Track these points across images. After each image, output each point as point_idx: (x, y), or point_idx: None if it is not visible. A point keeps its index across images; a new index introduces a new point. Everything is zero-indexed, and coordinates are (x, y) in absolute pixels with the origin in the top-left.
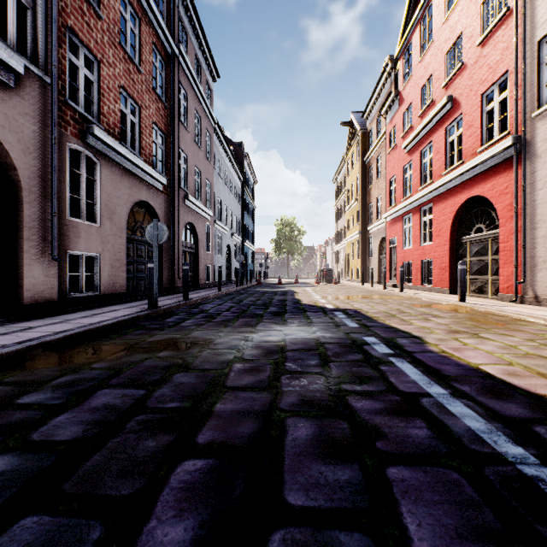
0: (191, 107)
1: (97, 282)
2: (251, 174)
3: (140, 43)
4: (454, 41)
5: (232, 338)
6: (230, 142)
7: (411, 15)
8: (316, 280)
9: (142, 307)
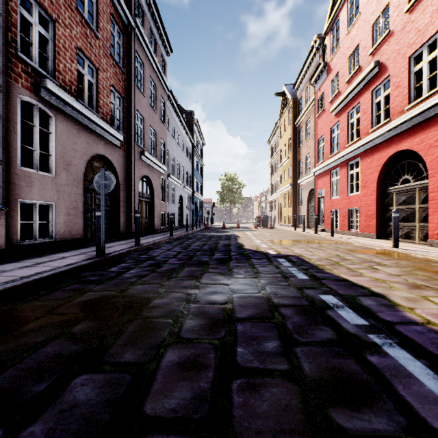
0: (147, 75)
1: (52, 229)
2: (200, 137)
3: (98, 11)
4: (381, 12)
5: (172, 296)
6: (182, 110)
7: None
8: (255, 225)
9: (92, 254)
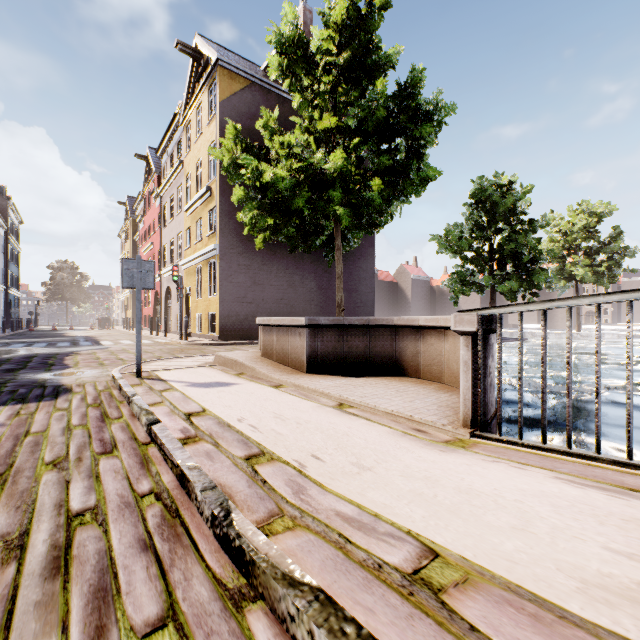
0: None
1: None
2: (17, 217)
3: None
4: (154, 218)
5: (37, 339)
6: None
7: (148, 180)
8: (91, 327)
9: None
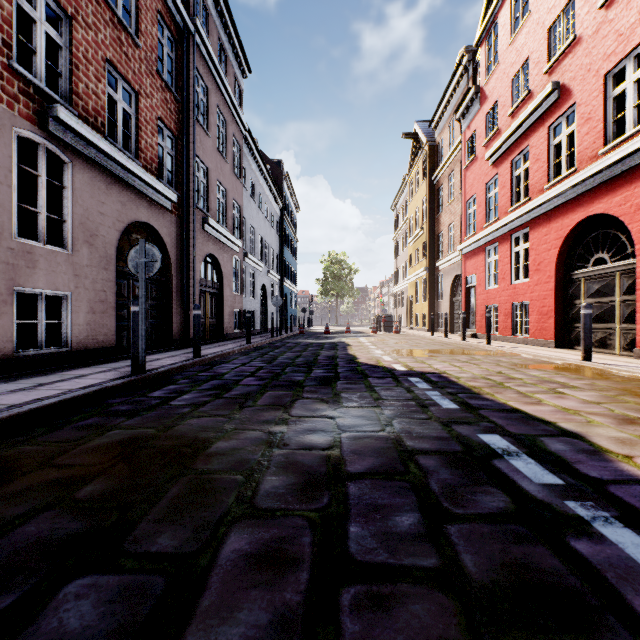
0: (213, 105)
1: (68, 333)
2: (292, 200)
3: (138, 6)
4: (562, 8)
5: (244, 436)
6: (266, 159)
7: None
8: (373, 329)
9: (126, 370)
